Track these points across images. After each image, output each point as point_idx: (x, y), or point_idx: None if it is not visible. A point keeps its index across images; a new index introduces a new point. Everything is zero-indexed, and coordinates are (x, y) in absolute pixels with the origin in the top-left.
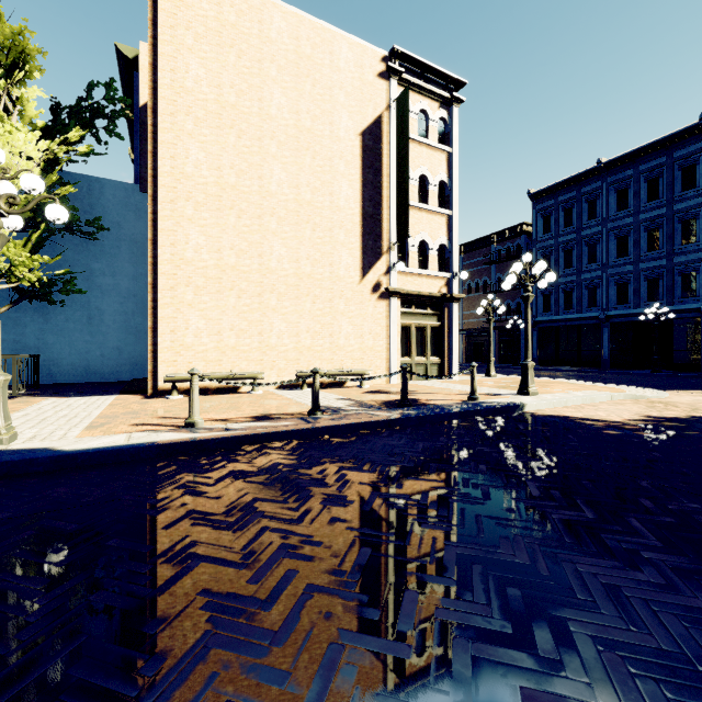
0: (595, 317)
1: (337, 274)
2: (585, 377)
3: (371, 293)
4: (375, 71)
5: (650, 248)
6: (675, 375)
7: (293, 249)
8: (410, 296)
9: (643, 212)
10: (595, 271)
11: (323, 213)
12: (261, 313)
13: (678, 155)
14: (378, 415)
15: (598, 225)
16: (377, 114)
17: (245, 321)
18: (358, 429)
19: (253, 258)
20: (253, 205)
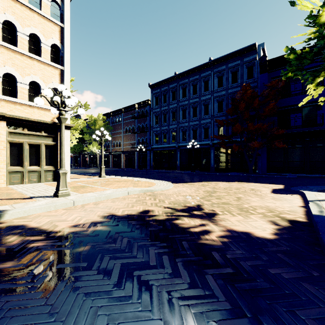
0: (174, 146)
1: None
2: (159, 176)
3: None
4: None
5: (194, 116)
6: (198, 173)
7: None
8: (19, 120)
9: (191, 99)
10: (174, 125)
11: None
12: None
13: (203, 75)
14: None
15: (175, 103)
16: None
17: None
18: None
19: None
20: None
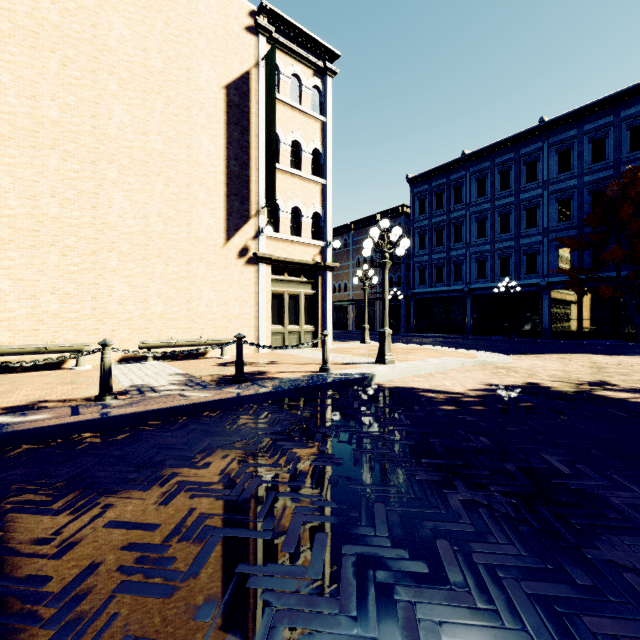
0: (460, 290)
1: (196, 235)
2: (449, 343)
3: (237, 257)
4: (242, 24)
5: (503, 231)
6: (520, 340)
7: (140, 203)
8: (282, 263)
9: (497, 199)
10: (460, 249)
11: (178, 166)
12: (96, 274)
13: (523, 152)
14: (190, 396)
15: (463, 209)
16: (245, 70)
17: (72, 284)
18: (145, 419)
19: (85, 209)
20: (85, 148)
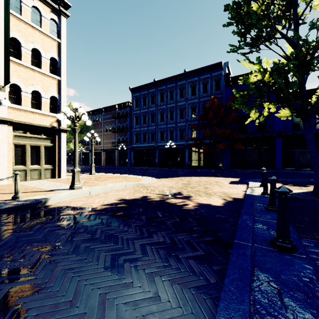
0: (153, 146)
1: None
2: (141, 172)
3: None
4: None
5: (171, 119)
6: (175, 170)
7: None
8: (23, 125)
9: (168, 104)
10: (153, 126)
11: None
12: None
13: (179, 84)
14: None
15: (154, 107)
16: None
17: None
18: None
19: None
20: None
